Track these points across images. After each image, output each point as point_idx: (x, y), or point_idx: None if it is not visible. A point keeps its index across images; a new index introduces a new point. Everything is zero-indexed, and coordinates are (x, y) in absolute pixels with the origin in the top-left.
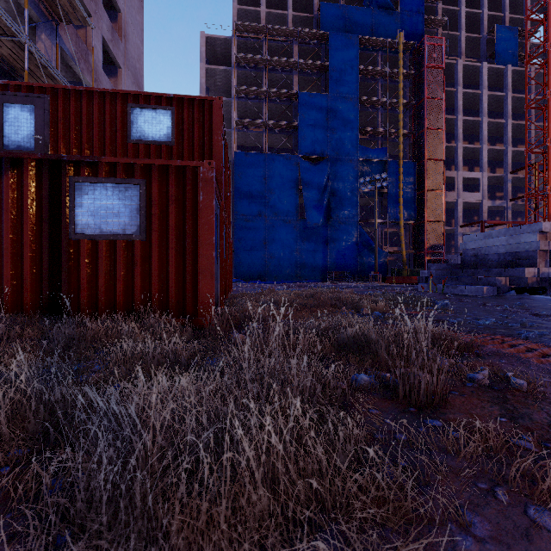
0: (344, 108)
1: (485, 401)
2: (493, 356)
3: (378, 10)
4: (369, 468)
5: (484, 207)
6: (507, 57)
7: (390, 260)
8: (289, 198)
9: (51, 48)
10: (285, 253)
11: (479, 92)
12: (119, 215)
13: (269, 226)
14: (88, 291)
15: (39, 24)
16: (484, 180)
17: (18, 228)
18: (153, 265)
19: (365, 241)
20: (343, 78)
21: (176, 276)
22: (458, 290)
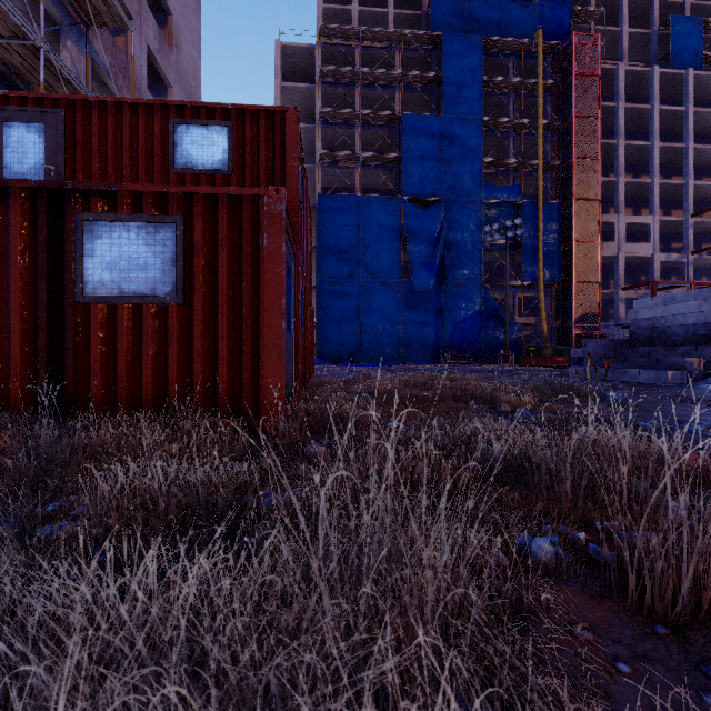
0: (463, 134)
1: None
2: None
3: (509, 2)
4: None
5: (655, 263)
6: (687, 58)
7: (525, 335)
8: (390, 254)
9: (79, 59)
10: (384, 326)
11: (649, 107)
12: (146, 268)
13: (363, 291)
14: (102, 378)
15: (63, 28)
16: (655, 226)
17: (4, 288)
18: (195, 341)
19: (491, 310)
20: (461, 94)
21: (228, 357)
22: (628, 376)
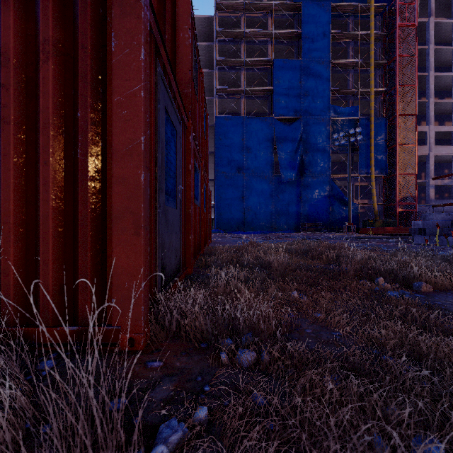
0: (317, 71)
1: None
2: None
3: None
4: None
5: None
6: None
7: (359, 212)
8: (265, 156)
9: None
10: (261, 206)
11: (452, 48)
12: None
13: (246, 182)
14: None
15: None
16: None
17: None
18: (3, 203)
19: (337, 194)
20: (315, 44)
21: (55, 229)
22: None
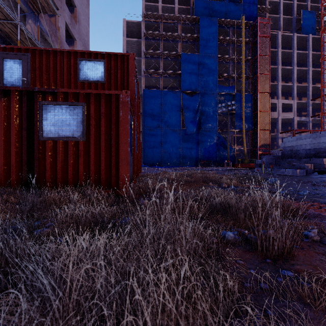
0: (209, 62)
1: (321, 254)
2: (316, 218)
3: (229, 3)
4: (244, 317)
5: (294, 121)
6: (309, 29)
7: (236, 153)
8: (176, 116)
9: (34, 28)
10: (173, 149)
11: (292, 51)
12: (69, 125)
13: (163, 133)
14: (50, 172)
15: (27, 14)
16: (294, 105)
17: (8, 133)
18: (91, 156)
19: (221, 142)
20: (208, 44)
21: (105, 163)
22: (280, 172)
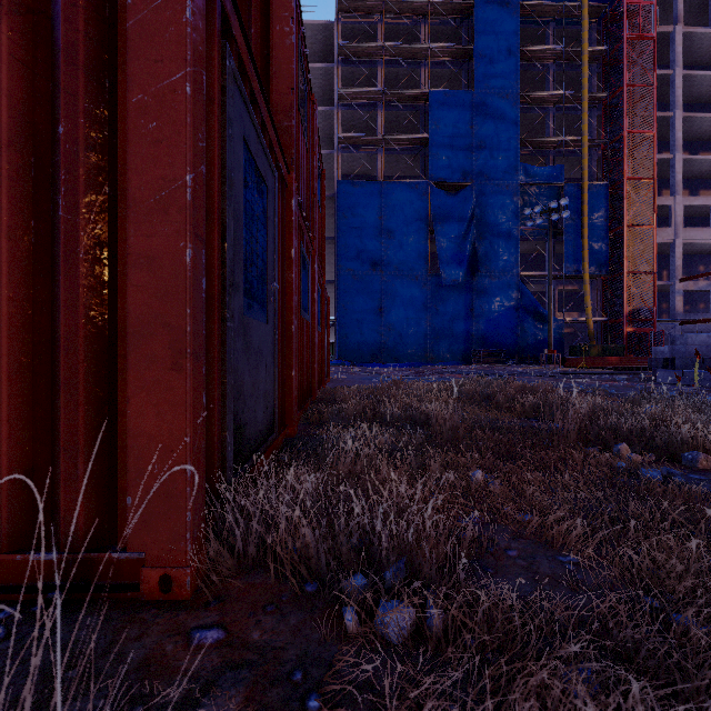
0: (497, 110)
1: None
2: None
3: None
4: None
5: None
6: None
7: (565, 333)
8: (416, 244)
9: None
10: (409, 323)
11: (710, 73)
12: None
13: (386, 285)
14: None
15: None
16: None
17: None
18: None
19: (529, 304)
20: (495, 66)
21: (15, 358)
22: None
